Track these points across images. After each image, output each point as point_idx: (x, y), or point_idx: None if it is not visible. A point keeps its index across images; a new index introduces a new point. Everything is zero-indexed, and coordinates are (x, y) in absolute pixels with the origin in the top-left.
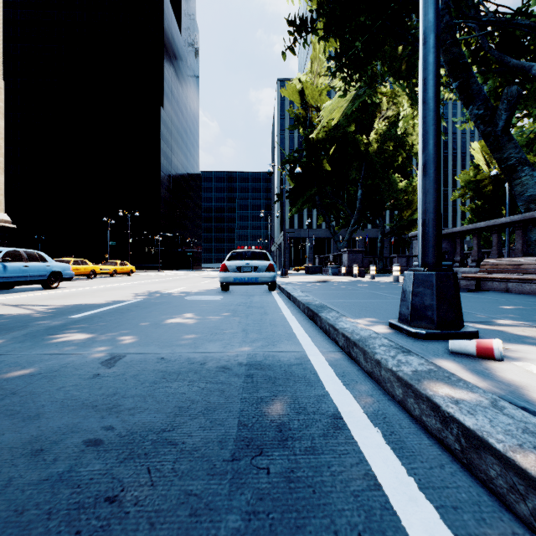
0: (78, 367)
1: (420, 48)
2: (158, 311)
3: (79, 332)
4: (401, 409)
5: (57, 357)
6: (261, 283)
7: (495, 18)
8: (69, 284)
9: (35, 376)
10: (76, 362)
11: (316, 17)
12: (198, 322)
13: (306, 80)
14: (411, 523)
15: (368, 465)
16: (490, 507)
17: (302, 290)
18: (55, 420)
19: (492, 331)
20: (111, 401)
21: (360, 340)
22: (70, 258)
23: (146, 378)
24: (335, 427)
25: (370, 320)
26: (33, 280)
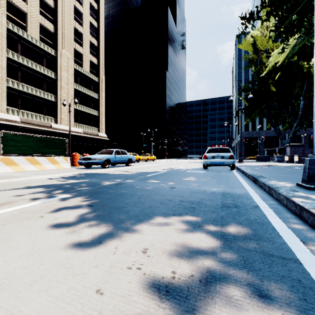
0: (163, 188)
1: (314, 46)
2: (178, 176)
3: (154, 180)
4: (285, 208)
5: (154, 185)
6: (226, 165)
7: None
8: (132, 164)
9: (153, 189)
10: (162, 187)
11: (262, 7)
12: (197, 180)
13: (256, 35)
14: (272, 220)
15: (264, 213)
16: (301, 223)
17: (251, 169)
18: (168, 197)
19: None
20: (180, 195)
21: (274, 187)
22: (130, 153)
23: (186, 192)
24: (255, 207)
25: (287, 182)
26: (123, 162)
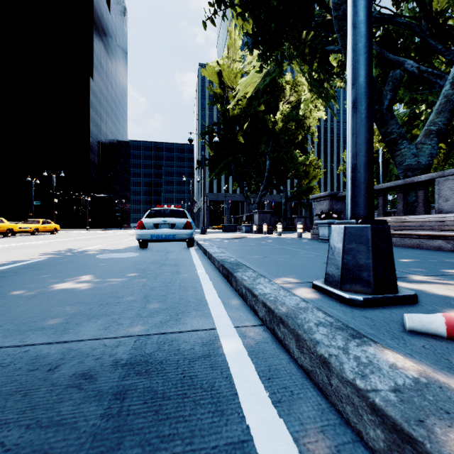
0: None
1: None
2: (52, 274)
3: None
4: None
5: None
6: (179, 240)
7: (380, 14)
8: None
9: None
10: None
11: None
12: (92, 287)
13: (223, 63)
14: None
15: None
16: None
17: (219, 246)
18: None
19: (420, 290)
20: None
21: (288, 315)
22: None
23: None
24: None
25: (290, 280)
26: None
